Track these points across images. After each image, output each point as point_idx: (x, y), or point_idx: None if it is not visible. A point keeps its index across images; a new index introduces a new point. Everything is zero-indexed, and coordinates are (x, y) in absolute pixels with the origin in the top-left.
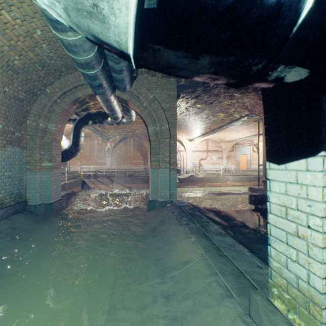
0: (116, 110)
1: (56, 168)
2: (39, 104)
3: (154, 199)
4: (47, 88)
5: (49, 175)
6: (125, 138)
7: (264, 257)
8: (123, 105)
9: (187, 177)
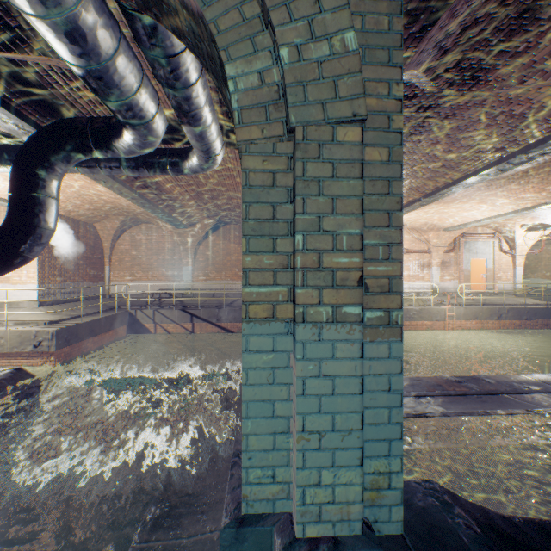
0: (103, 47)
1: None
2: None
3: (259, 517)
4: None
5: None
6: (220, 224)
7: None
8: (141, 40)
9: None
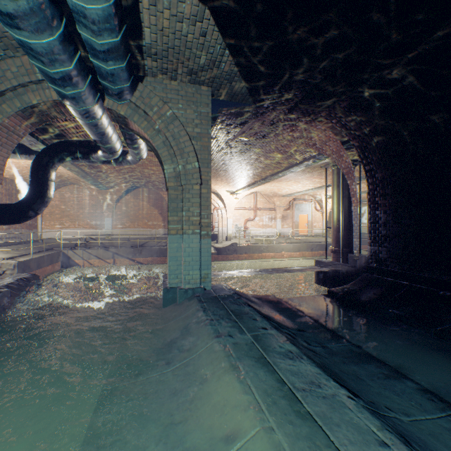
0: (110, 135)
1: None
2: None
3: (173, 287)
4: None
5: None
6: (134, 187)
7: (371, 401)
8: (122, 128)
9: (228, 246)
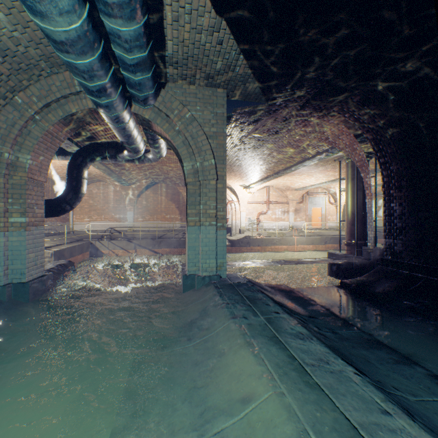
0: (135, 137)
1: (34, 226)
2: (3, 121)
3: (192, 274)
4: (17, 95)
5: (21, 238)
6: (153, 183)
7: (378, 380)
8: (145, 130)
9: (241, 238)
